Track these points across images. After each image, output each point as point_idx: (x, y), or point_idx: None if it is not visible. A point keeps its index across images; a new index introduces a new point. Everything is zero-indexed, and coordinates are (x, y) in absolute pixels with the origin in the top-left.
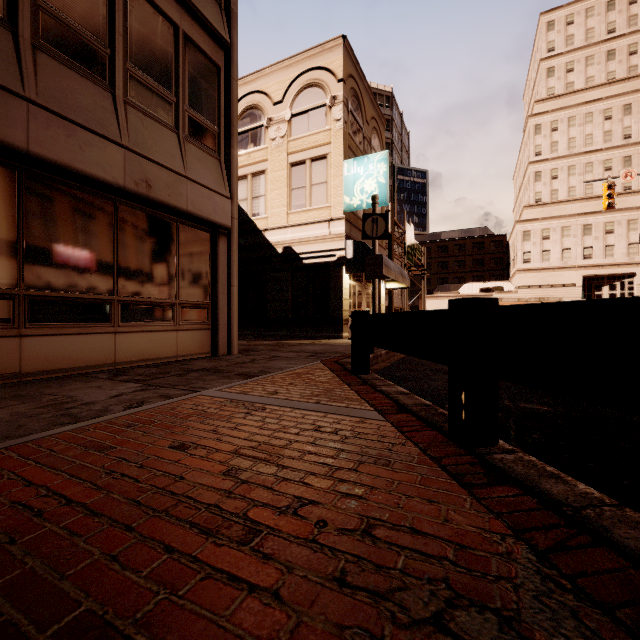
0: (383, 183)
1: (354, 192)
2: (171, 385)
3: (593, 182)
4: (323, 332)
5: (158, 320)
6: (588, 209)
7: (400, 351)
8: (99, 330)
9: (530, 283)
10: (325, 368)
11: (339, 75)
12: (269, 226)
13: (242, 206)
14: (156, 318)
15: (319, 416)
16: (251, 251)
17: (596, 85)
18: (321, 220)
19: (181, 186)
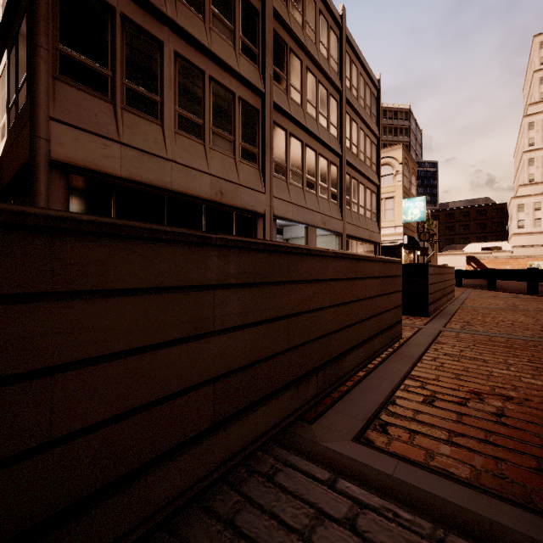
0: (423, 211)
1: (408, 214)
2: None
3: None
4: None
5: None
6: None
7: None
8: None
9: (524, 243)
10: None
11: (400, 161)
12: None
13: None
14: None
15: None
16: None
17: None
18: (391, 226)
19: (373, 235)
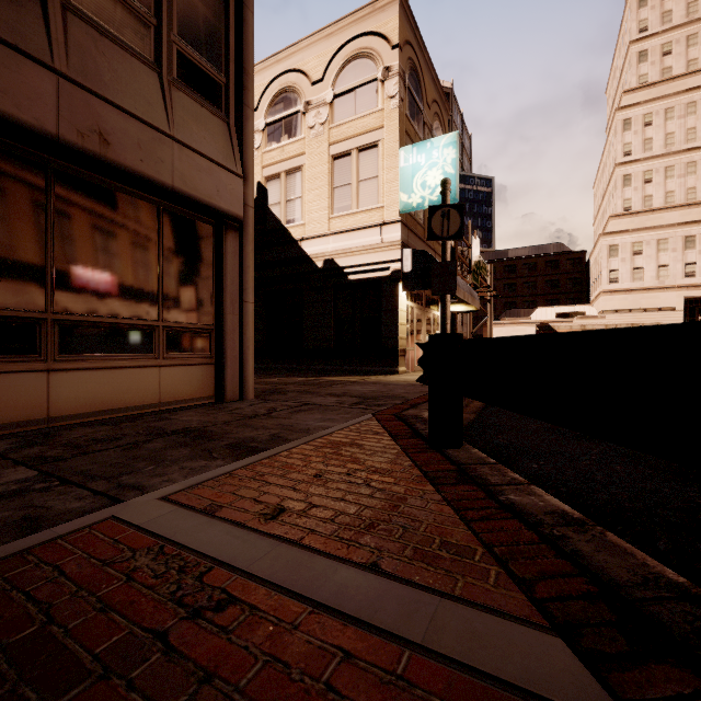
0: (451, 174)
1: (413, 187)
2: (86, 477)
3: (697, 185)
4: (373, 366)
5: (127, 351)
6: (690, 217)
7: (554, 420)
8: (17, 367)
9: (618, 307)
10: (381, 430)
11: (394, 40)
12: (306, 235)
13: (274, 212)
14: (124, 348)
15: (382, 674)
16: (285, 266)
17: (700, 69)
18: (371, 225)
19: (162, 149)
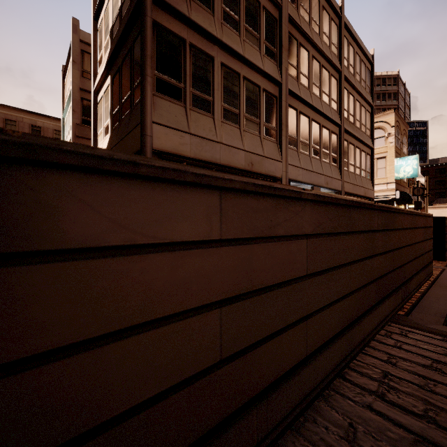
0: (415, 168)
1: (400, 172)
2: None
3: None
4: None
5: None
6: None
7: None
8: None
9: None
10: None
11: (392, 124)
12: None
13: None
14: None
15: None
16: None
17: None
18: (382, 183)
19: (368, 191)
